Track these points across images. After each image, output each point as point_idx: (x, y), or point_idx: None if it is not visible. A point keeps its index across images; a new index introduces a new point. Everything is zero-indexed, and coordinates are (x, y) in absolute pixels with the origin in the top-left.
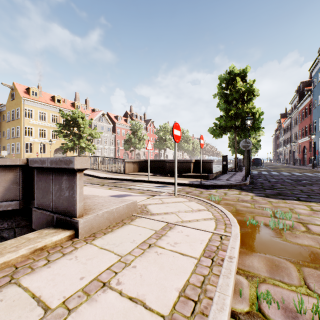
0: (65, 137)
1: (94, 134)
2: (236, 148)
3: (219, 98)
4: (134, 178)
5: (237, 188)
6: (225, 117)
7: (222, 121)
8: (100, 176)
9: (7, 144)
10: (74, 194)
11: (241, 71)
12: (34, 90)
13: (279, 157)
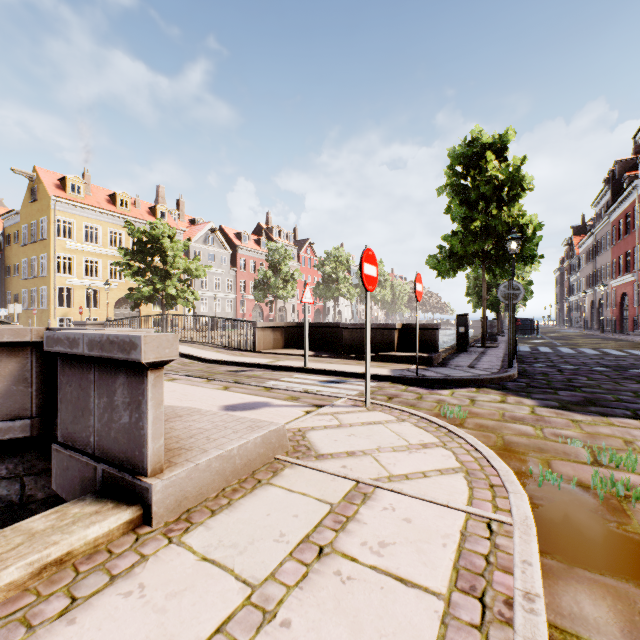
0: (136, 275)
1: (195, 269)
2: (485, 299)
3: (449, 195)
4: (276, 363)
5: (496, 386)
6: (462, 234)
7: (456, 243)
8: (205, 358)
9: (23, 290)
10: (141, 421)
11: (497, 140)
12: (75, 182)
13: (569, 316)
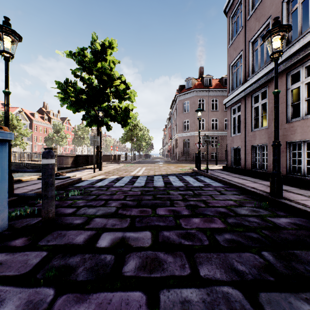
0: None
1: (26, 133)
2: None
3: None
4: None
5: (128, 163)
6: (127, 135)
7: (125, 137)
8: None
9: None
10: None
11: None
12: None
13: None
